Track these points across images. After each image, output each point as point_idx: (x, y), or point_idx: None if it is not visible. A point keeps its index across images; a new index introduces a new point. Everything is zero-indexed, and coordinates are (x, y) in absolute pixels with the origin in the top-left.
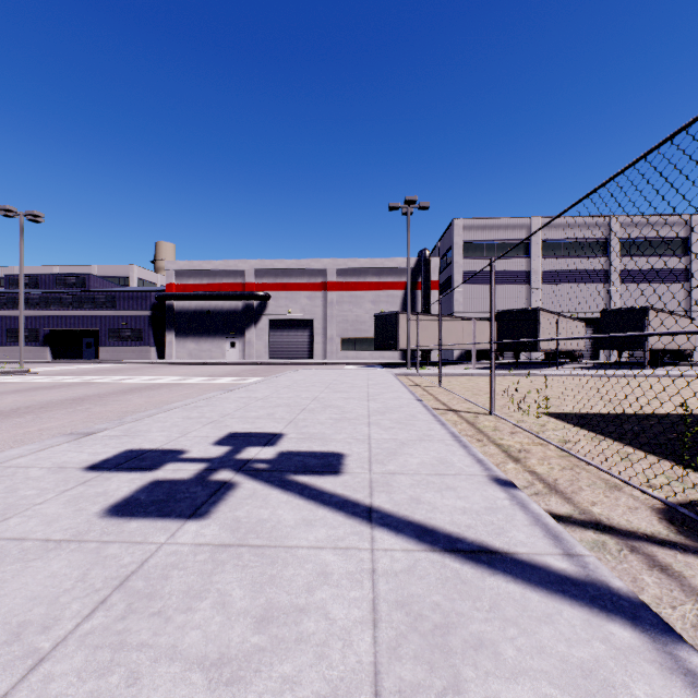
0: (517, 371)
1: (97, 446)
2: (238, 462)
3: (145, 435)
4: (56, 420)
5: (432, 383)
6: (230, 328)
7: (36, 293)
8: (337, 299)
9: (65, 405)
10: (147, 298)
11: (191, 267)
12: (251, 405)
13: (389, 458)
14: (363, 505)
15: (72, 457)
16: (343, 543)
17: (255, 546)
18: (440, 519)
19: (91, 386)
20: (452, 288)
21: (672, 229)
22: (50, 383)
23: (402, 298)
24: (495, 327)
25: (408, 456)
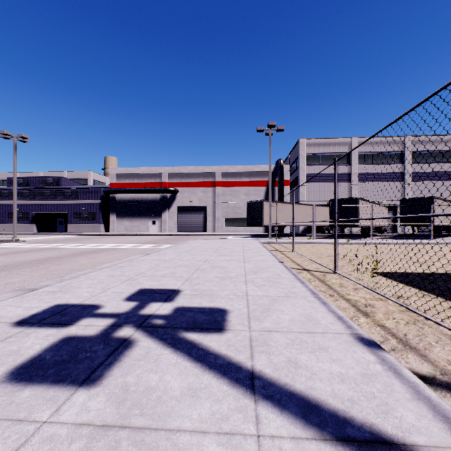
0: (344, 240)
1: (34, 301)
2: (140, 318)
3: (75, 291)
4: (21, 276)
5: (287, 249)
6: (152, 212)
7: (27, 189)
8: (222, 192)
9: (33, 264)
10: (98, 192)
11: (126, 172)
12: (160, 265)
13: (264, 315)
14: (245, 369)
15: (9, 311)
16: (227, 425)
17: (136, 429)
18: (321, 390)
19: (55, 250)
20: (298, 185)
21: (447, 145)
22: (29, 248)
23: (265, 191)
24: (327, 211)
25: (279, 312)
